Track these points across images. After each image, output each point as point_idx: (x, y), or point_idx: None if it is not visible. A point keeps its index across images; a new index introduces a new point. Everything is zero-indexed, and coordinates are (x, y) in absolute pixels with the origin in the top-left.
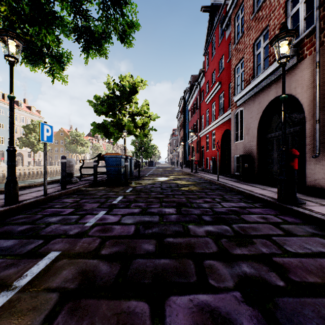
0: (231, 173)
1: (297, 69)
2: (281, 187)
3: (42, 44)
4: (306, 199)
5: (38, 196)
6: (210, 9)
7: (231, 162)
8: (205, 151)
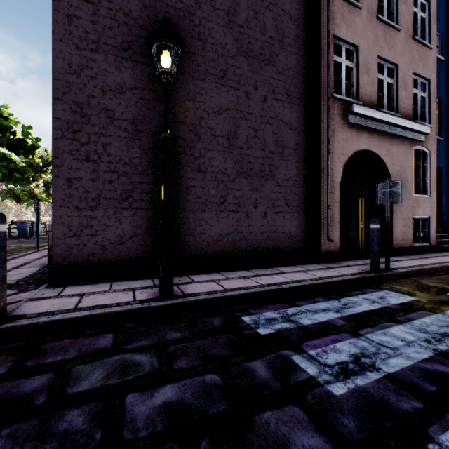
0: None
1: None
2: None
3: None
4: None
5: None
6: None
7: None
8: None
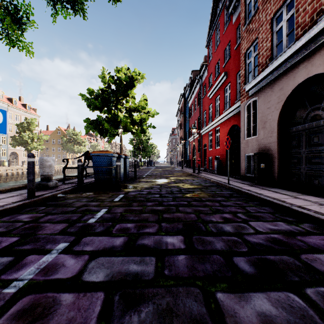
0: (241, 175)
1: None
2: None
3: None
4: None
5: None
6: None
7: (240, 162)
8: (208, 149)
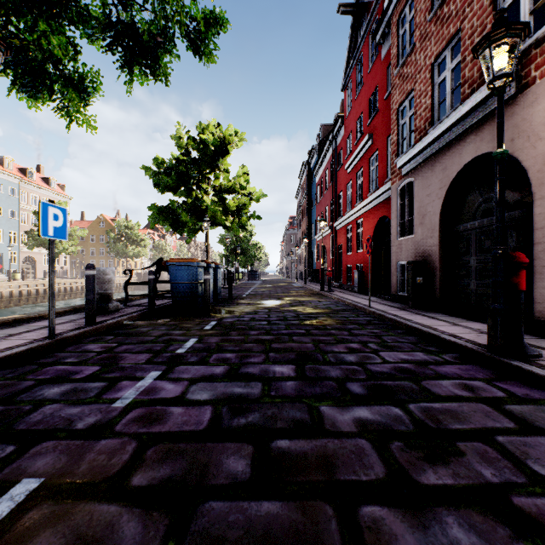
0: (392, 294)
1: (517, 106)
2: (496, 325)
3: (44, 56)
4: (539, 345)
5: (39, 340)
6: (355, 10)
7: (391, 274)
8: (346, 253)
